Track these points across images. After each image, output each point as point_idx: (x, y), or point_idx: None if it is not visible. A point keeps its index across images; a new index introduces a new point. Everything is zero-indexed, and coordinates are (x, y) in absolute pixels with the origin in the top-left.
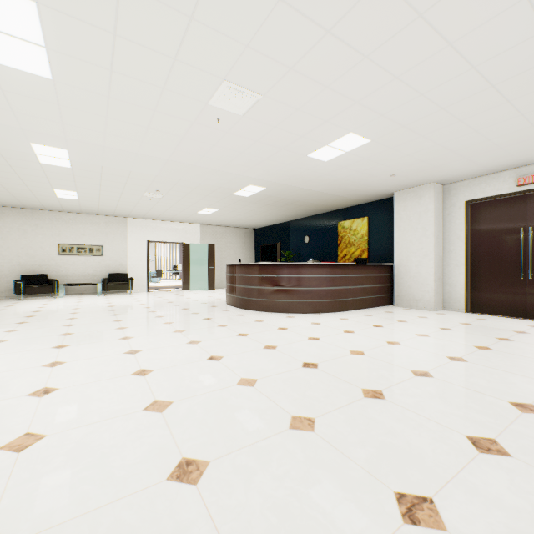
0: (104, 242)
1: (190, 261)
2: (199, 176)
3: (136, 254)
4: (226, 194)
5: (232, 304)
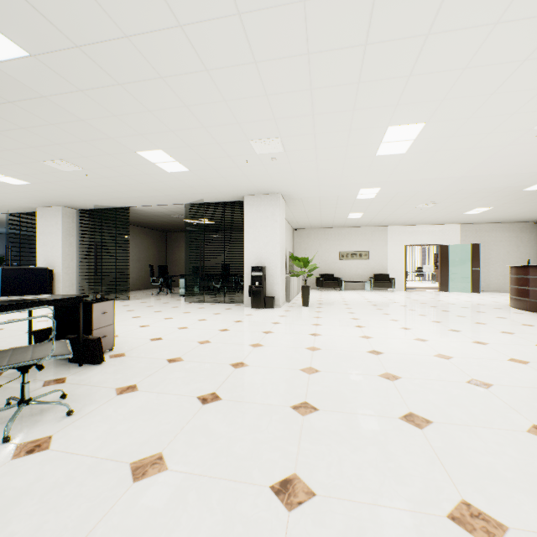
0: (369, 248)
1: (448, 263)
2: (486, 182)
3: (394, 257)
4: (511, 192)
5: (521, 308)
